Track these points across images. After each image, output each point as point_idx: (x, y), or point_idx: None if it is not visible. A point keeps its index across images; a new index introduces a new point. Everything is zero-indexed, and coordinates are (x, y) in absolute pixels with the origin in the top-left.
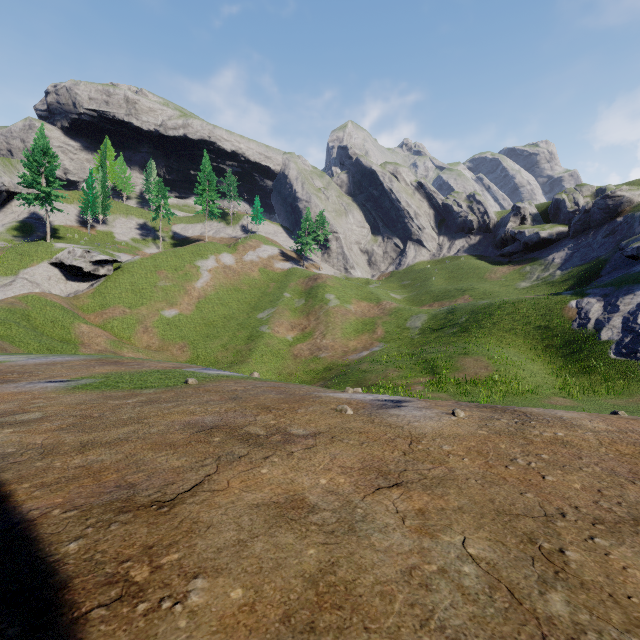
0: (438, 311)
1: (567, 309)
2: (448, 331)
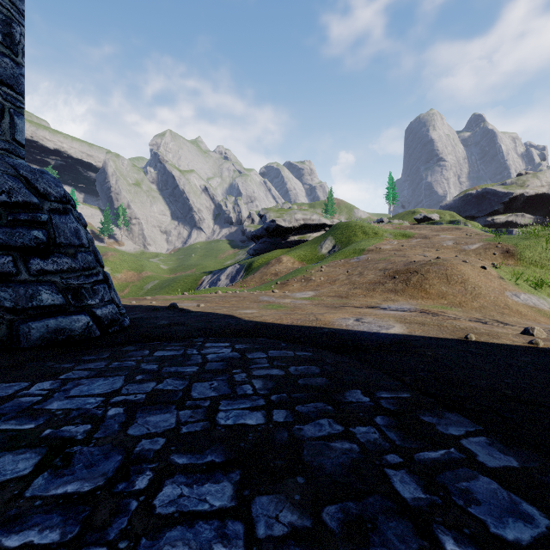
0: (166, 279)
1: (201, 280)
2: (155, 291)
